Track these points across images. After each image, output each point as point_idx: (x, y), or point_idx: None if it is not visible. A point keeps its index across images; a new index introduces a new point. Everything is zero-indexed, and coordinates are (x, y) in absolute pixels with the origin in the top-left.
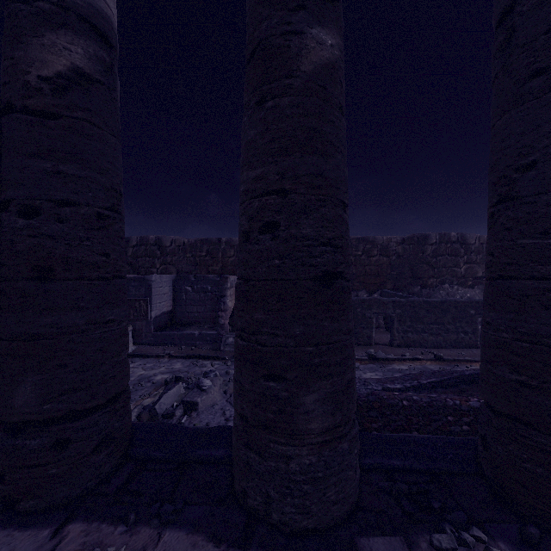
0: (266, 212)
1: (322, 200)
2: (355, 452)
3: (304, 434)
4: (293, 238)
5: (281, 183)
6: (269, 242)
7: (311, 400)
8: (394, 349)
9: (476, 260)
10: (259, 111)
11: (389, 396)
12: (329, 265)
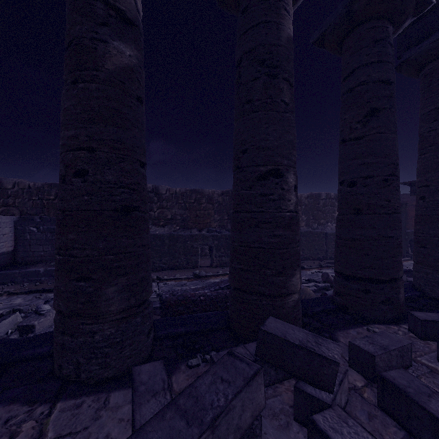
0: (78, 162)
1: (121, 157)
2: (147, 324)
3: (106, 314)
4: (98, 182)
5: (89, 143)
6: (80, 183)
7: (111, 291)
8: (213, 269)
9: None
10: (73, 89)
11: (192, 295)
12: (126, 201)
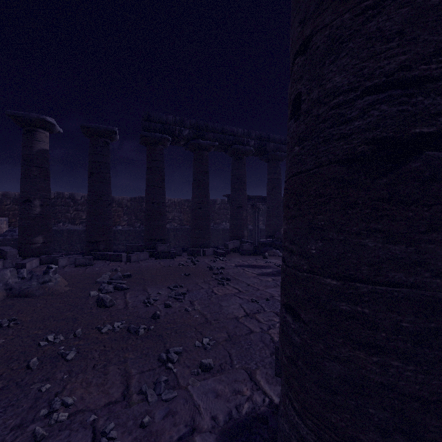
0: None
1: None
2: None
3: None
4: None
5: None
6: None
7: None
8: None
9: (169, 211)
10: None
11: None
12: None
